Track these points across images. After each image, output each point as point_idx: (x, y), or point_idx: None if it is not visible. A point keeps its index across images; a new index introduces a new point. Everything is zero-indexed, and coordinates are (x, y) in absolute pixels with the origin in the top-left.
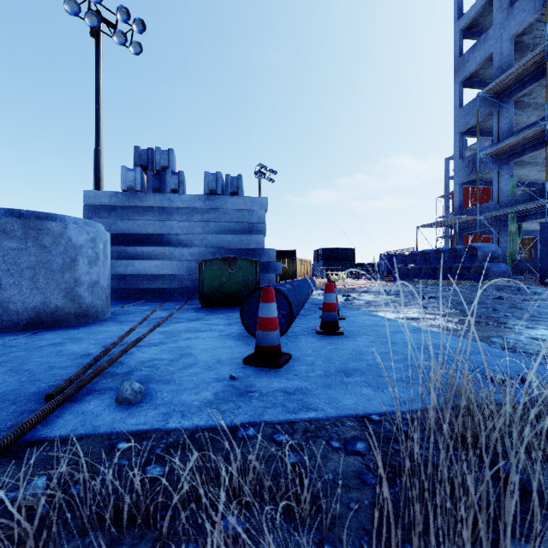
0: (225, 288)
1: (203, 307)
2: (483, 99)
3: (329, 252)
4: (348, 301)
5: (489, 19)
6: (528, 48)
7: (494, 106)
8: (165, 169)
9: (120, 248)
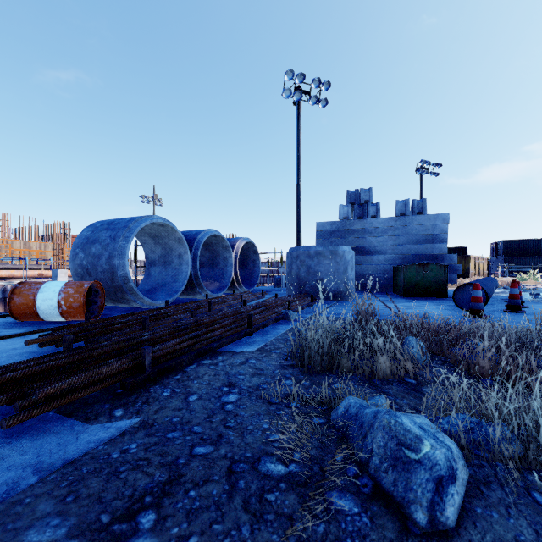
0: (420, 284)
1: (404, 296)
2: None
3: (514, 244)
4: (536, 299)
5: None
6: None
7: None
8: (367, 203)
9: None
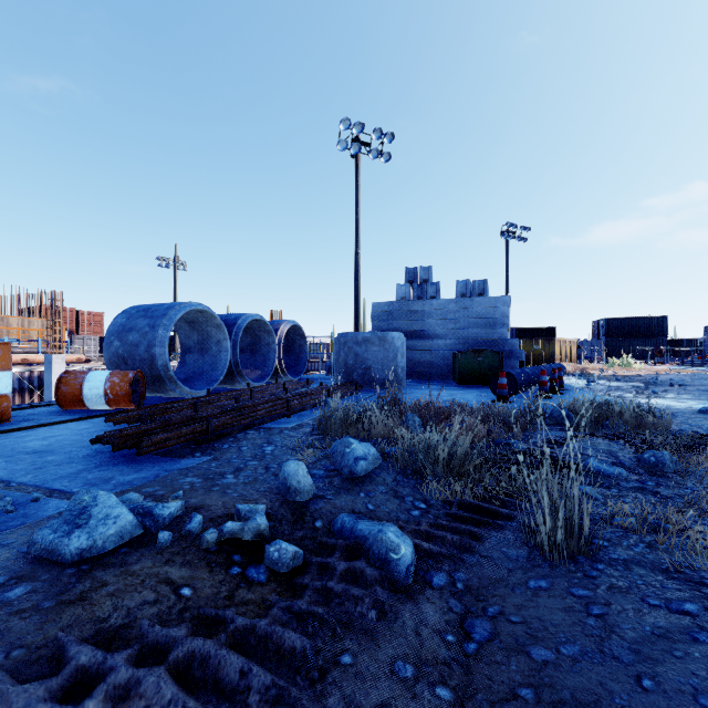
0: (475, 371)
1: (459, 385)
2: None
3: (617, 323)
4: (588, 386)
5: None
6: None
7: None
8: (426, 282)
9: None
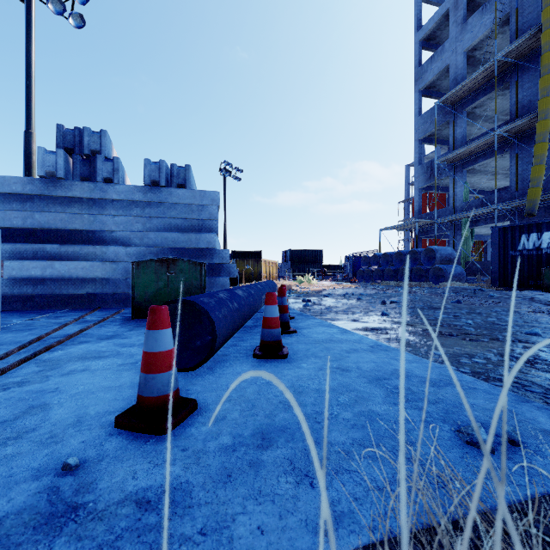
0: (162, 294)
1: (134, 318)
2: (440, 109)
3: (297, 253)
4: (308, 307)
5: (445, 33)
6: (479, 63)
7: (450, 116)
8: (96, 154)
9: (36, 246)
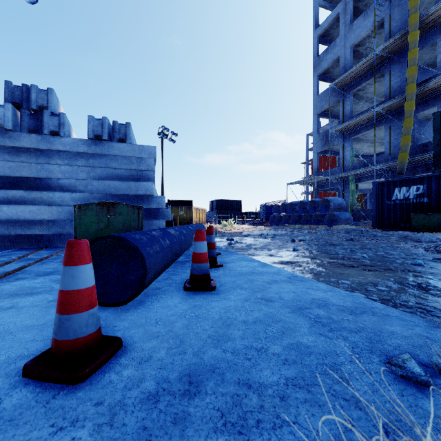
0: (103, 234)
1: None
2: (333, 90)
3: (221, 202)
4: (231, 245)
5: (336, 31)
6: (362, 56)
7: (340, 96)
8: (43, 109)
9: None
